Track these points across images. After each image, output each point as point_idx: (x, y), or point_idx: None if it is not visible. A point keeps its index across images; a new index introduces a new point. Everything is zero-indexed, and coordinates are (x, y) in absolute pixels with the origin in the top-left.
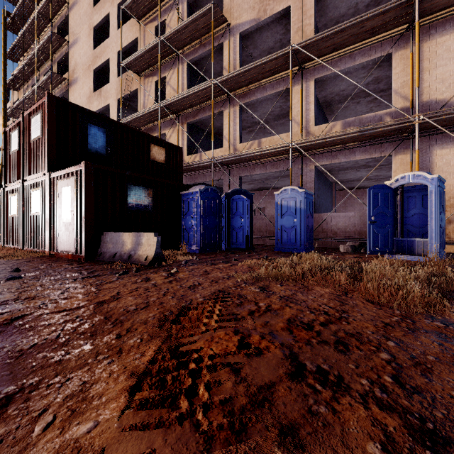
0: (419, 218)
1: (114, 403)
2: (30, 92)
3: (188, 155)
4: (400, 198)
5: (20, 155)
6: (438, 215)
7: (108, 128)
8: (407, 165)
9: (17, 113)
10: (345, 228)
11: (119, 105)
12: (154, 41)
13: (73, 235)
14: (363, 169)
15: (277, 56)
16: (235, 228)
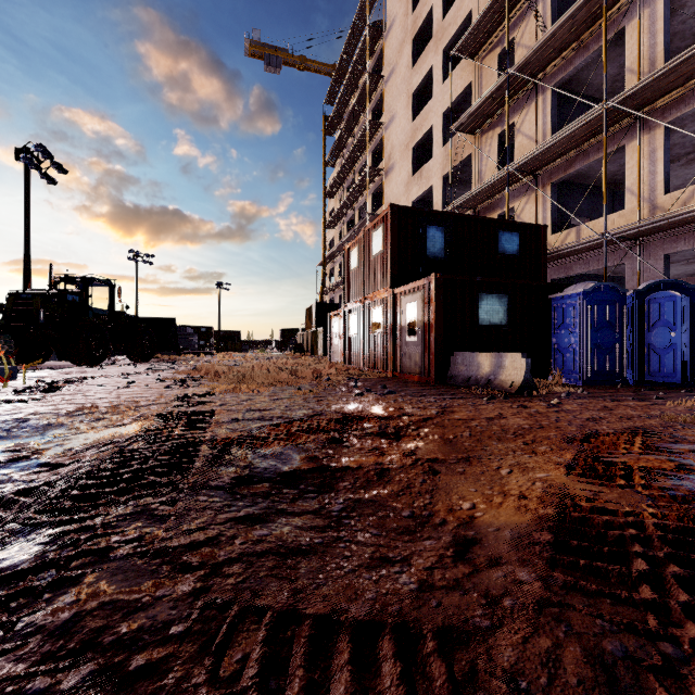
0: None
1: (556, 470)
2: (347, 196)
3: (553, 234)
4: None
5: (360, 273)
6: None
7: (446, 225)
8: None
9: (334, 222)
10: None
11: (445, 183)
12: (499, 80)
13: (419, 356)
14: None
15: None
16: (654, 347)
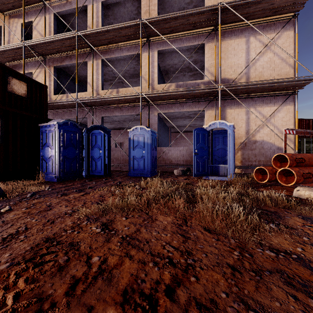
0: (221, 151)
1: None
2: None
3: (55, 95)
4: (211, 138)
5: None
6: (233, 149)
7: None
8: (213, 117)
9: None
10: (177, 158)
11: None
12: None
13: None
14: (187, 119)
15: (131, 25)
16: (94, 158)
